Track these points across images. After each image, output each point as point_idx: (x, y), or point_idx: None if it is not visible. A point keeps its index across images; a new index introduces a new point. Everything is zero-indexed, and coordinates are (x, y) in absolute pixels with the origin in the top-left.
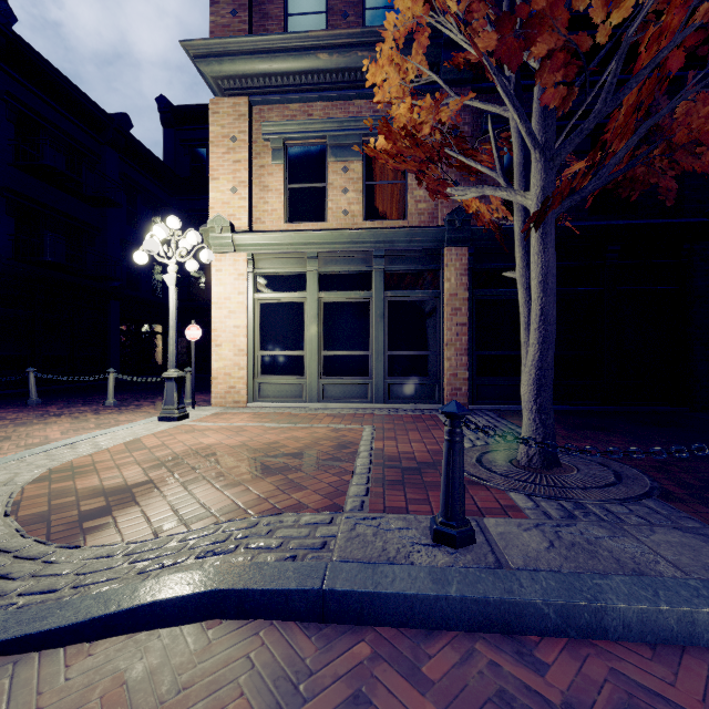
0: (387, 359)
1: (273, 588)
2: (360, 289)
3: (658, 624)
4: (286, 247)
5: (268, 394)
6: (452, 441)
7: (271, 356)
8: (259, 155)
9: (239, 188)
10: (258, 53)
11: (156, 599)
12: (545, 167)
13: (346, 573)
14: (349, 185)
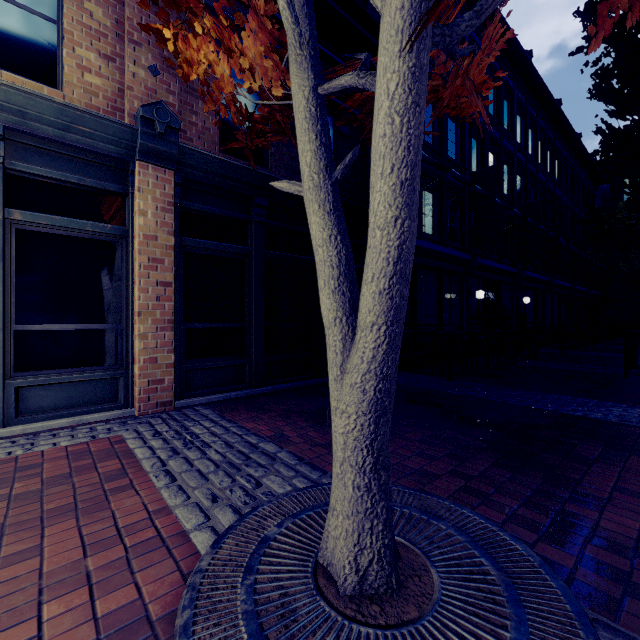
0: (12, 339)
1: None
2: None
3: None
4: None
5: None
6: None
7: None
8: None
9: None
10: None
11: None
12: None
13: None
14: None
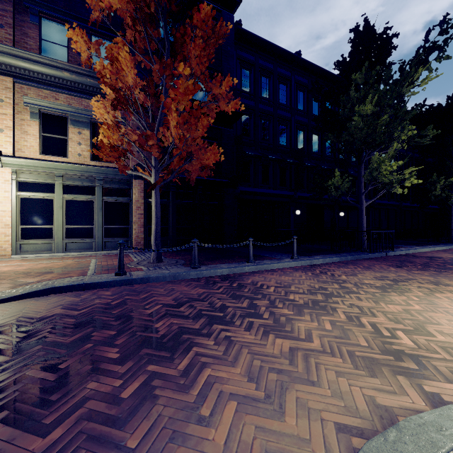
0: (104, 229)
1: (70, 285)
2: (89, 194)
3: (159, 279)
4: (41, 168)
5: (27, 250)
6: (120, 250)
7: (30, 228)
8: (21, 113)
9: (6, 130)
10: (22, 58)
11: (35, 290)
12: (155, 172)
13: (90, 281)
14: (82, 141)
